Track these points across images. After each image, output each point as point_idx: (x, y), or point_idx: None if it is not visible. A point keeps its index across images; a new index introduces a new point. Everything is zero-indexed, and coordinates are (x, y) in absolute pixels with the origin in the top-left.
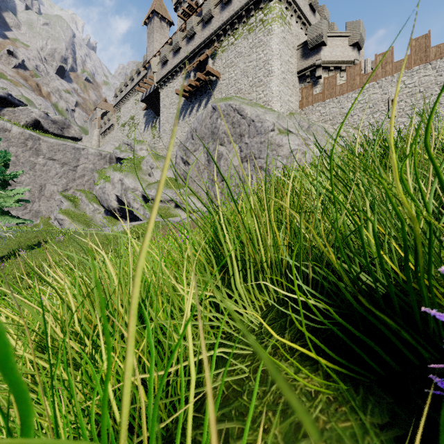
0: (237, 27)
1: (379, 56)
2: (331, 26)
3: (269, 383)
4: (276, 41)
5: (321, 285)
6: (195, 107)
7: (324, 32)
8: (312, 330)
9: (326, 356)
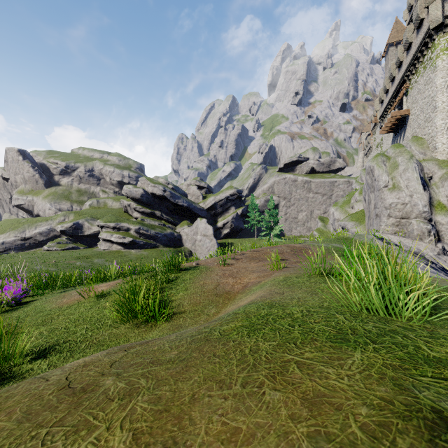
0: (417, 66)
1: None
2: None
3: None
4: (440, 76)
5: None
6: (398, 140)
7: None
8: None
9: None
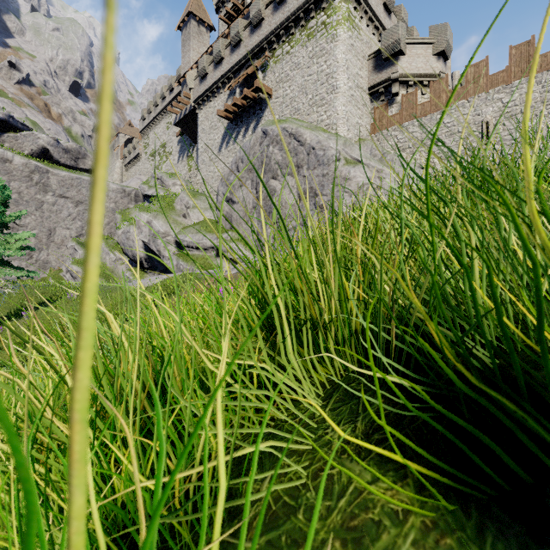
0: (294, 32)
1: (470, 68)
2: (411, 30)
3: (335, 495)
4: (342, 50)
5: (405, 354)
6: (242, 132)
7: (402, 39)
8: (395, 417)
9: (417, 457)
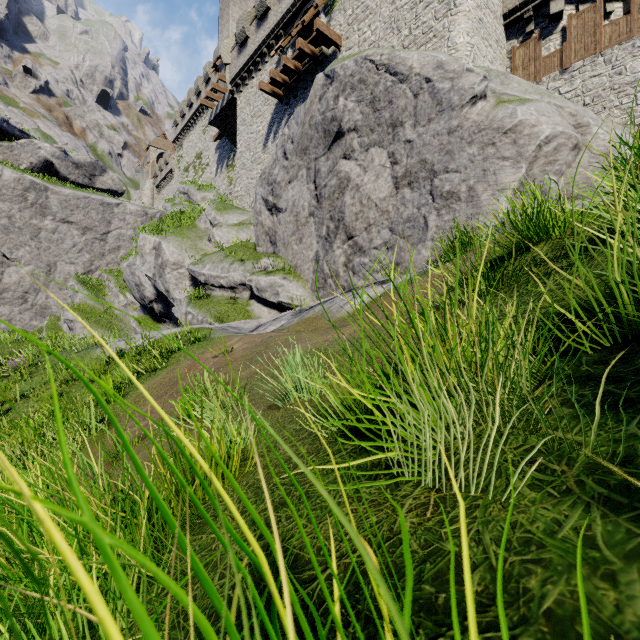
0: None
1: None
2: None
3: None
4: None
5: None
6: None
7: None
8: None
9: None
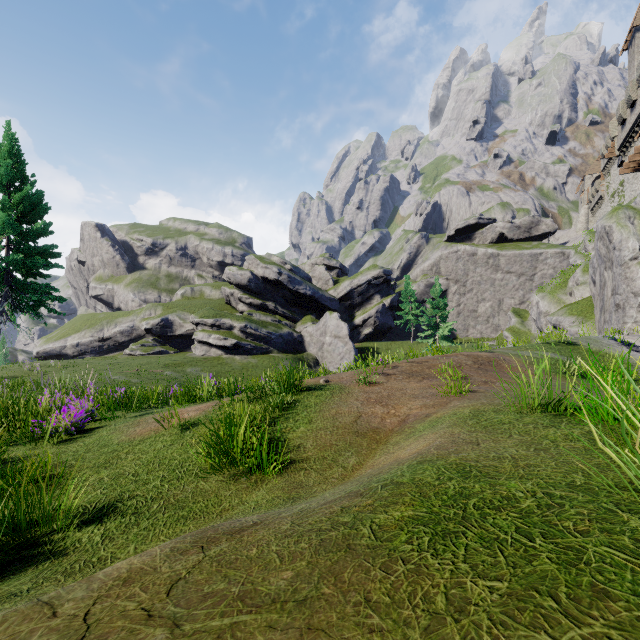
0: None
1: None
2: None
3: None
4: None
5: None
6: None
7: None
8: None
9: None
